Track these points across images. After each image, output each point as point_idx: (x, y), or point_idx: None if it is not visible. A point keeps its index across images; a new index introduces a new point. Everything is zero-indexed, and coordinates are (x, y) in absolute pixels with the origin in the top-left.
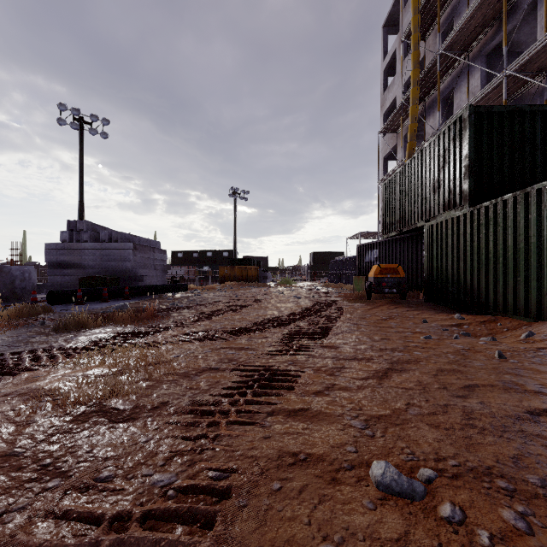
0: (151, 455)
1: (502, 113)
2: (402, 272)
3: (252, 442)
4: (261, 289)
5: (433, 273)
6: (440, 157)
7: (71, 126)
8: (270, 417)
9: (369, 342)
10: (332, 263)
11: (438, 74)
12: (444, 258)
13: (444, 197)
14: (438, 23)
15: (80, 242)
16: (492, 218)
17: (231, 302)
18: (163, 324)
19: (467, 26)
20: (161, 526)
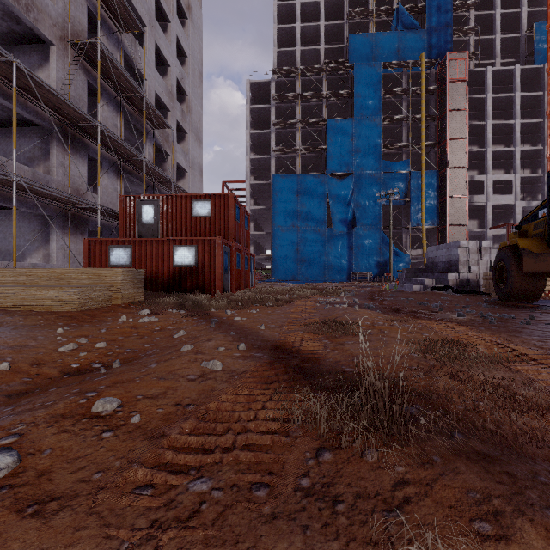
0: (219, 520)
1: None
2: None
3: (69, 543)
4: None
5: None
6: None
7: None
8: None
9: None
10: None
11: None
12: None
13: None
14: None
15: None
16: None
17: None
18: None
19: None
20: (201, 451)
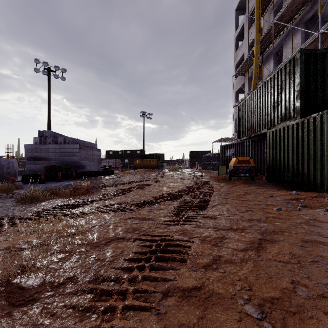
0: None
1: (324, 54)
2: (253, 162)
3: None
4: (160, 173)
5: (273, 163)
6: (278, 86)
7: (42, 73)
8: (165, 299)
9: (238, 213)
10: (203, 157)
11: (272, 36)
12: (281, 153)
13: (282, 112)
14: (273, 3)
15: (46, 144)
16: (319, 125)
17: (140, 182)
18: (92, 198)
19: (292, 4)
20: None
